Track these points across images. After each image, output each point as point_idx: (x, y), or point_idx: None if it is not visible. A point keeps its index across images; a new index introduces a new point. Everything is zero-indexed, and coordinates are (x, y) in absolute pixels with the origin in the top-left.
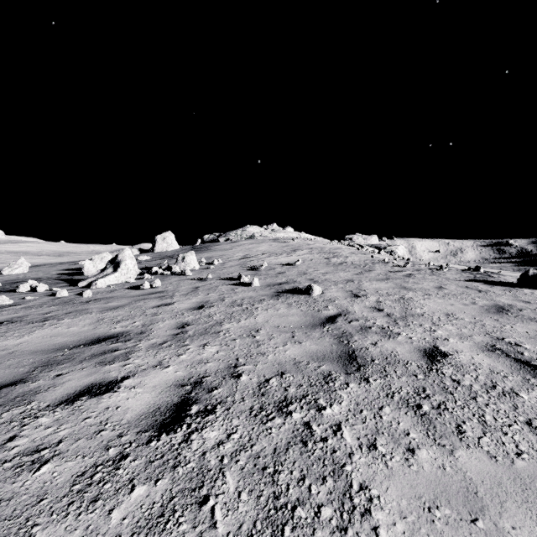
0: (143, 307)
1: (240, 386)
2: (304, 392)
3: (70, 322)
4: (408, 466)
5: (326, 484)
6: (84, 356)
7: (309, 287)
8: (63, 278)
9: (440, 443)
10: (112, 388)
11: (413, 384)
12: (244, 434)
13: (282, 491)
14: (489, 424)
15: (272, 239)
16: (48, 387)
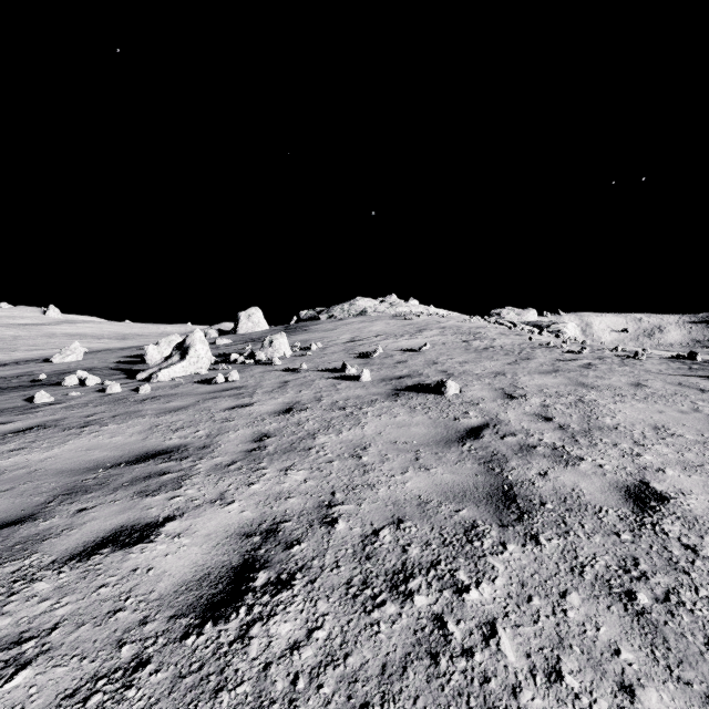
0: (211, 409)
1: (334, 540)
2: (434, 556)
3: (116, 429)
4: None
5: None
6: (122, 480)
7: (440, 383)
8: (121, 367)
9: (682, 677)
10: (147, 535)
11: (615, 551)
12: (335, 631)
13: None
14: None
15: (390, 316)
16: (62, 529)
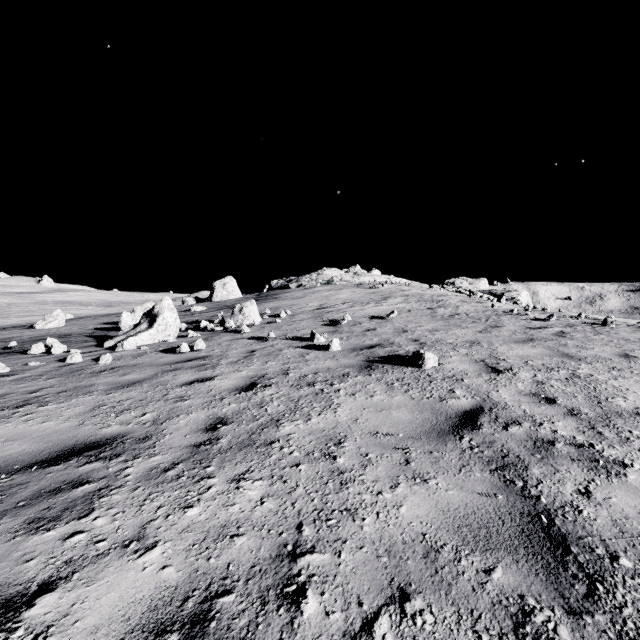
0: (168, 384)
1: None
2: None
3: (53, 410)
4: None
5: None
6: (20, 496)
7: (416, 354)
8: (96, 334)
9: None
10: None
11: None
12: None
13: None
14: None
15: (355, 284)
16: None
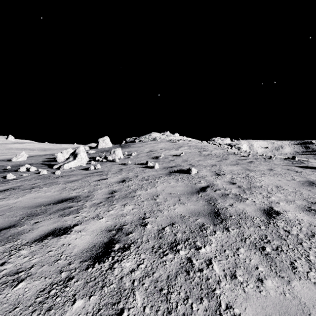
0: (89, 181)
1: (146, 231)
2: (187, 236)
3: (46, 189)
4: (259, 291)
5: (203, 303)
6: (52, 210)
7: (189, 169)
8: (45, 163)
9: (280, 275)
10: (67, 231)
11: (258, 233)
12: (148, 264)
13: (173, 307)
14: (313, 262)
15: (166, 140)
16: (29, 230)
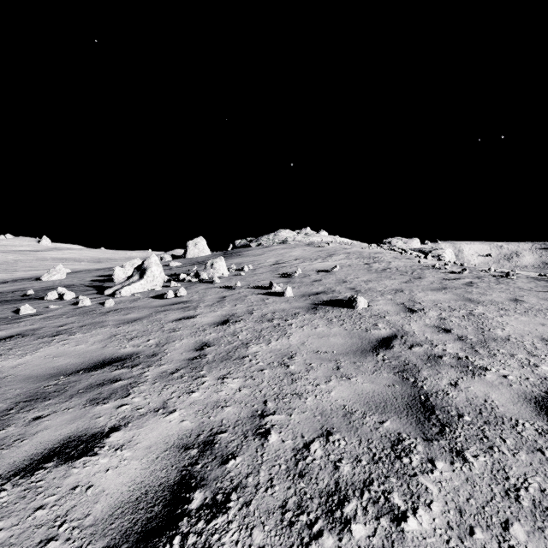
0: (162, 320)
1: (267, 454)
2: (366, 474)
3: (81, 338)
4: None
5: None
6: (78, 387)
7: (351, 298)
8: (94, 284)
9: None
10: (92, 446)
11: (544, 471)
12: None
13: None
14: None
15: (305, 244)
16: (14, 439)
